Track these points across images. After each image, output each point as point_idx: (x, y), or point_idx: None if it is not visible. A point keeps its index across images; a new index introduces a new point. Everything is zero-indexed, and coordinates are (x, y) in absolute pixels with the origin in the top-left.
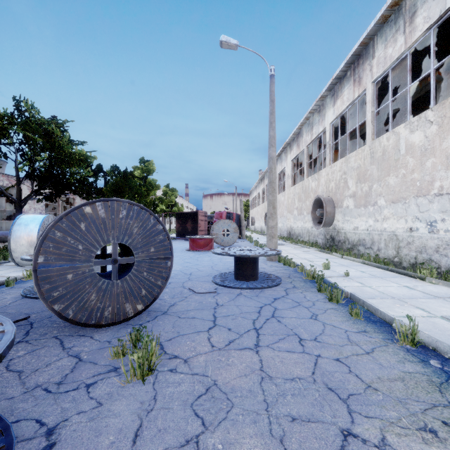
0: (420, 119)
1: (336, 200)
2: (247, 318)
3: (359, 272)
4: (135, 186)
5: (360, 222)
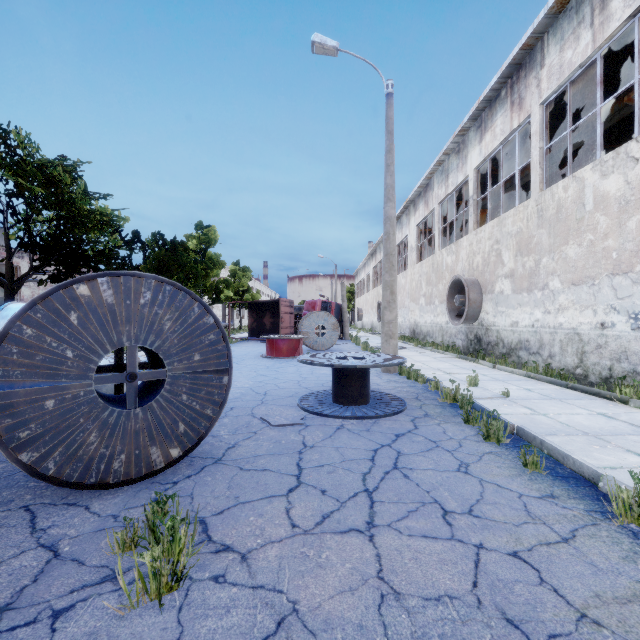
0: (617, 156)
1: (484, 281)
2: (352, 470)
3: (524, 390)
4: (188, 263)
5: (521, 315)
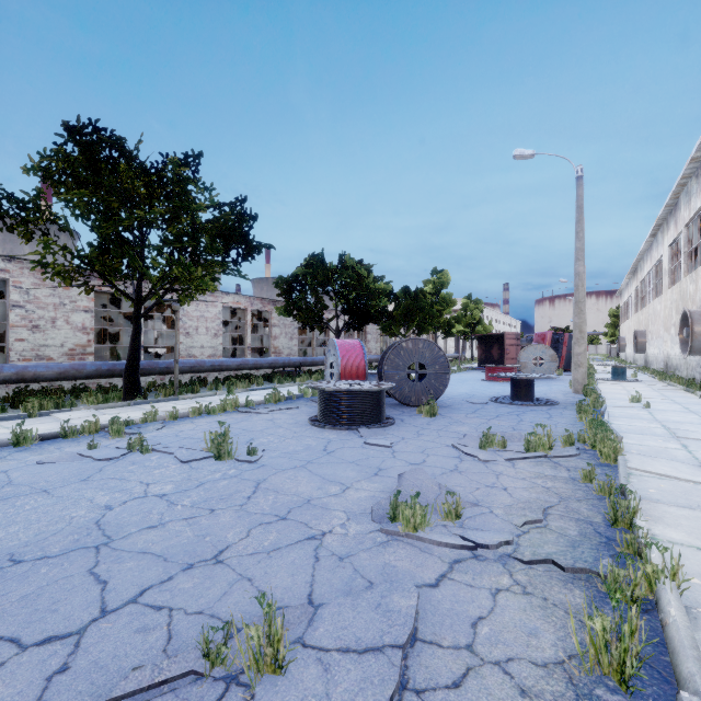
0: None
1: None
2: (497, 413)
3: (679, 408)
4: (426, 306)
5: None
